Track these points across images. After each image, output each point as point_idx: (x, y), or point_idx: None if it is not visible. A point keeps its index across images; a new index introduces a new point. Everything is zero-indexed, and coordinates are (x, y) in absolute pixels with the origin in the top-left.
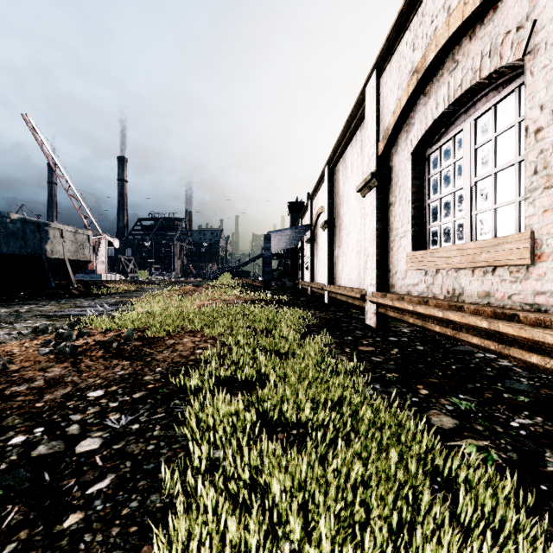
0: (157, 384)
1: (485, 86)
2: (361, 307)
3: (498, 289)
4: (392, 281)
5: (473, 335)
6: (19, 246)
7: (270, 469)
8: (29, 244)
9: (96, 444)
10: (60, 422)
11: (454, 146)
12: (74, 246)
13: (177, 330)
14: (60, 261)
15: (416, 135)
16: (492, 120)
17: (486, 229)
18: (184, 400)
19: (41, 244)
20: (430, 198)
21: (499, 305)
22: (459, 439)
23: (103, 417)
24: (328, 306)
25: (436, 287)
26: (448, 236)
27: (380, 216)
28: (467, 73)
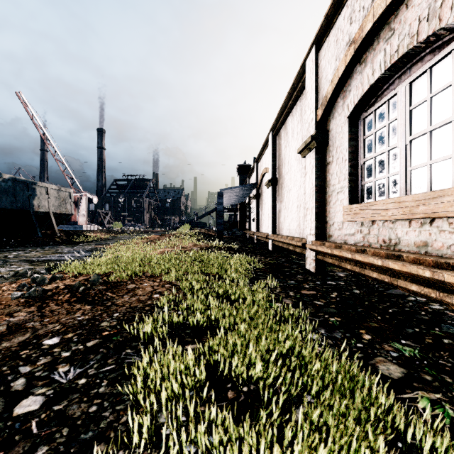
0: (112, 331)
1: (421, 51)
2: (301, 253)
3: (437, 239)
4: (330, 231)
5: (412, 282)
6: (10, 201)
7: (218, 448)
8: (19, 199)
9: (36, 404)
10: (8, 374)
11: (388, 109)
12: (58, 202)
13: (139, 275)
14: (46, 214)
15: (353, 100)
16: (428, 82)
17: (421, 183)
18: (136, 349)
19: (29, 199)
20: (365, 157)
21: (438, 254)
22: (410, 391)
23: (52, 370)
24: (272, 252)
25: (372, 237)
26: (383, 190)
27: (319, 174)
28: (404, 39)
